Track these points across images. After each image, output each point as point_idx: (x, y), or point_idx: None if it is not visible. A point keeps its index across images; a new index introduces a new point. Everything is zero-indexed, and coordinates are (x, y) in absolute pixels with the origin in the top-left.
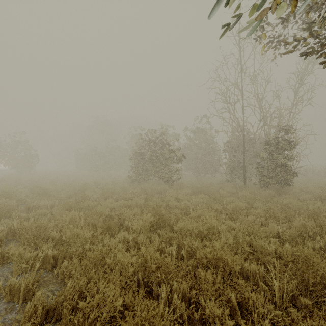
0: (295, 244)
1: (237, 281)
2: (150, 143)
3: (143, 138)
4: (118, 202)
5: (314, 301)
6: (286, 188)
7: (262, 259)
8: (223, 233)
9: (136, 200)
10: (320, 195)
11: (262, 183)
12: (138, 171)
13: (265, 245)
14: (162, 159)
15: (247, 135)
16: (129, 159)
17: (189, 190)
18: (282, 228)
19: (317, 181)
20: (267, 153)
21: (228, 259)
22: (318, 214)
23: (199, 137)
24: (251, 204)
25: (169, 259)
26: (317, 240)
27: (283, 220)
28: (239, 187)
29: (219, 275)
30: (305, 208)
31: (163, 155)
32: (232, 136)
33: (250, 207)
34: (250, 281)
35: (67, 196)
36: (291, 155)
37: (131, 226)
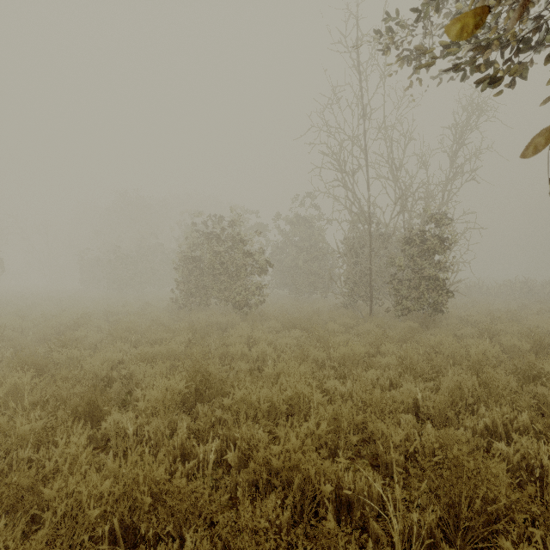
0: (444, 421)
1: (319, 526)
2: (209, 240)
3: (200, 230)
4: (134, 351)
5: (470, 549)
6: (436, 317)
7: (383, 457)
8: (314, 410)
9: (169, 346)
10: (488, 328)
11: (399, 309)
12: (190, 290)
13: (388, 431)
14: (233, 267)
15: (376, 227)
16: (173, 267)
17: (276, 323)
18: (424, 392)
19: (484, 304)
20: (407, 258)
21: (311, 469)
22: (483, 362)
23: (300, 230)
24: (378, 346)
25: (182, 482)
26: (480, 412)
27: (427, 375)
28: (362, 316)
29: (288, 509)
30: (463, 352)
31: (232, 260)
32: (353, 229)
33: (376, 352)
34: (354, 511)
35: (40, 339)
36: (443, 262)
37: (143, 400)
